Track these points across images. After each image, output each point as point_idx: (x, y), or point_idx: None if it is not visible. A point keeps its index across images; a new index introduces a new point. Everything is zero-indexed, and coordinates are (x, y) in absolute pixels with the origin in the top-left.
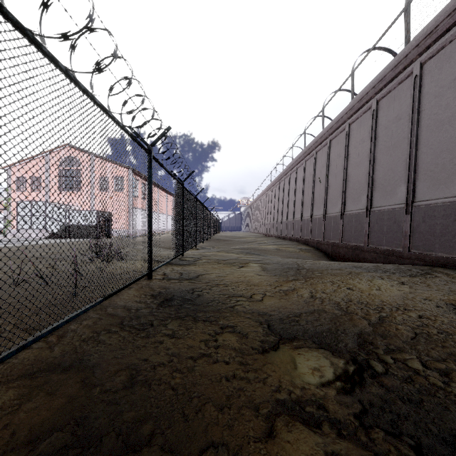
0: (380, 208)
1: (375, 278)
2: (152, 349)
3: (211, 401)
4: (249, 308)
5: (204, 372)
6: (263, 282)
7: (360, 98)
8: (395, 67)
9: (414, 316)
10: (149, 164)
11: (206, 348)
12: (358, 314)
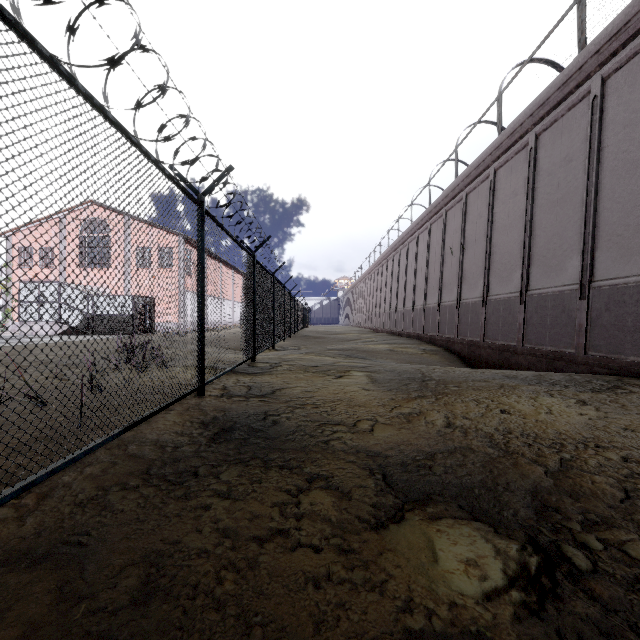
0: (540, 291)
1: (540, 394)
2: (190, 522)
3: (286, 635)
4: (353, 444)
5: (277, 570)
6: (373, 401)
7: (512, 132)
8: (563, 85)
9: (615, 459)
10: (200, 223)
11: (281, 520)
12: (525, 455)
